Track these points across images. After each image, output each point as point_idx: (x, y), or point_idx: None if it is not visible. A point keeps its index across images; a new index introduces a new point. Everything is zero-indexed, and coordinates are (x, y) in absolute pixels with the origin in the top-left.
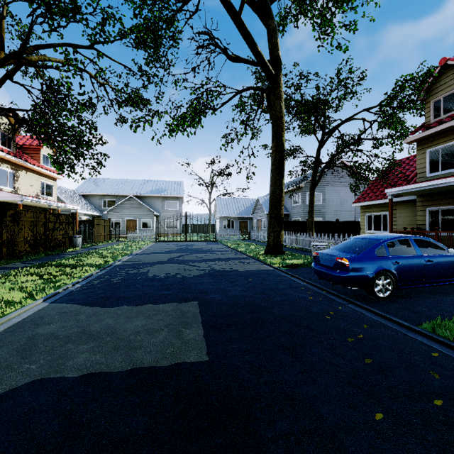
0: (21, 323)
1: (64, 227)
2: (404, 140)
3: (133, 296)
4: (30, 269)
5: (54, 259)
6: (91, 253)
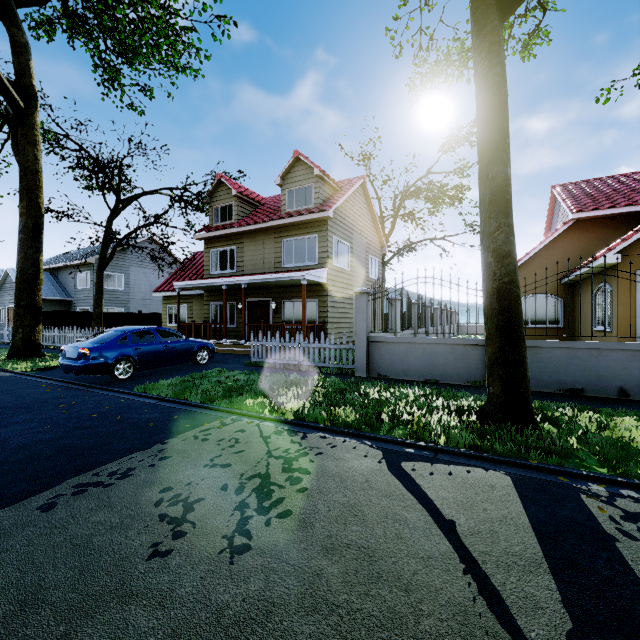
0: None
1: None
2: (194, 236)
3: None
4: None
5: None
6: None
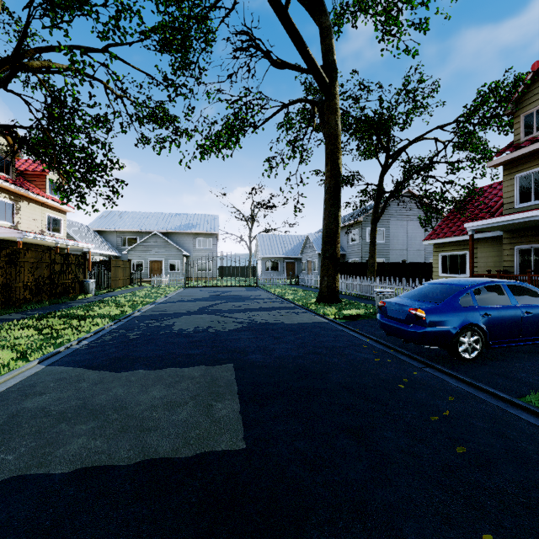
0: (5, 393)
1: (74, 269)
2: (488, 163)
3: (152, 356)
4: (28, 321)
5: (60, 309)
6: (105, 301)
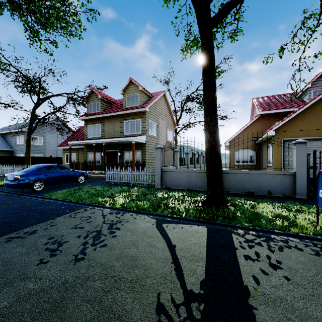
0: None
1: None
2: (79, 118)
3: None
4: None
5: None
6: None
